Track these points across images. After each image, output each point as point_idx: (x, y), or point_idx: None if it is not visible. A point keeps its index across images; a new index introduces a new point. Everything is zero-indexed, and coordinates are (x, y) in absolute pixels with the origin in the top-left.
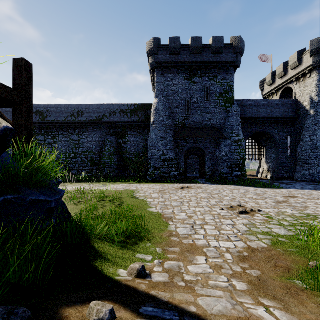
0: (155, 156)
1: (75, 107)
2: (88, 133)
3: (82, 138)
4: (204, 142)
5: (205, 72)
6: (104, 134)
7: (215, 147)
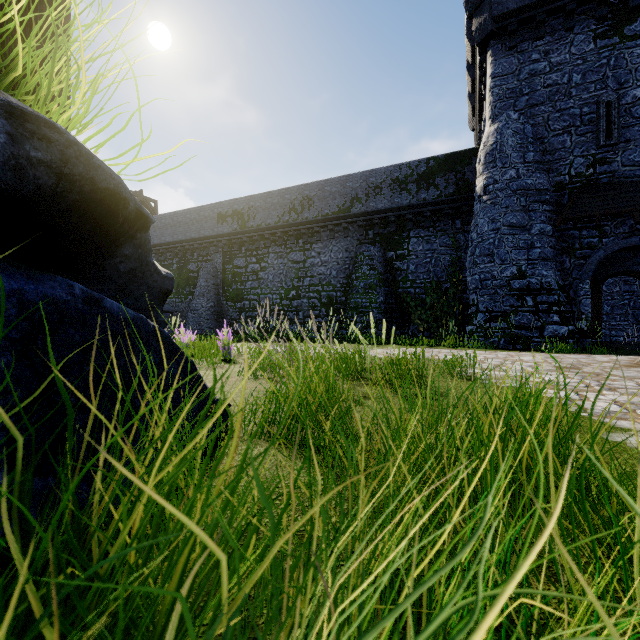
0: (491, 281)
1: (297, 191)
2: (321, 244)
3: (309, 255)
4: None
5: None
6: (355, 242)
7: None
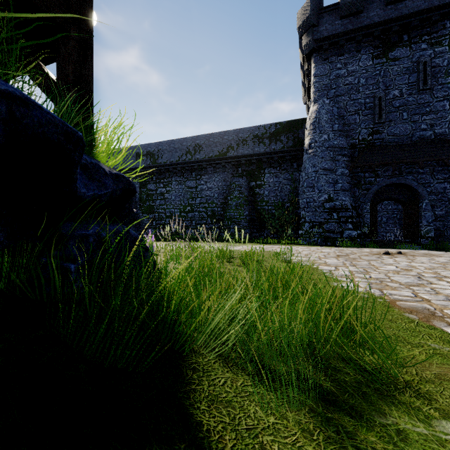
0: (313, 203)
1: (191, 140)
2: (207, 176)
3: (200, 183)
4: (418, 173)
5: (420, 32)
6: (230, 175)
7: (445, 180)
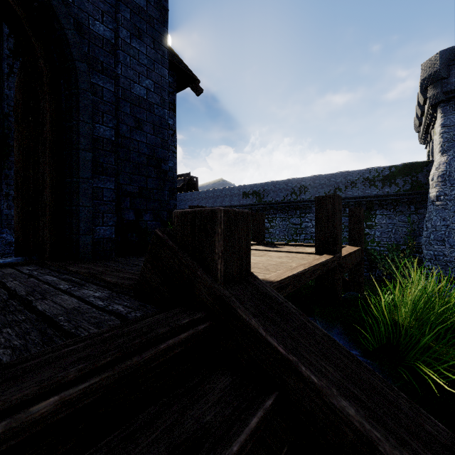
0: (442, 257)
1: (296, 182)
2: (312, 214)
3: (304, 221)
4: None
5: None
6: None
7: None
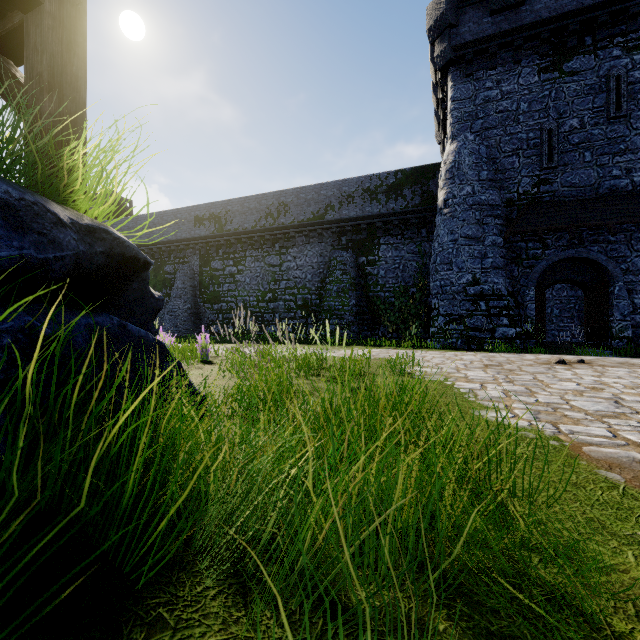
0: (450, 287)
1: (274, 197)
2: (297, 248)
3: (286, 259)
4: (607, 242)
5: (611, 32)
6: (329, 247)
7: None
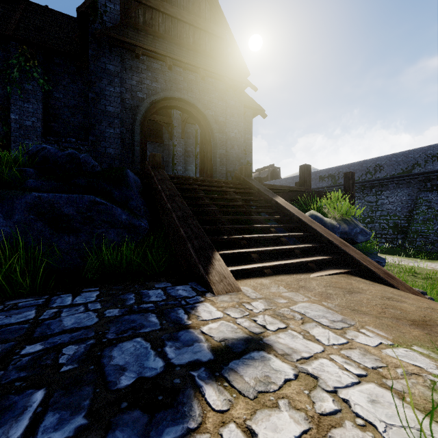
0: None
1: (371, 162)
2: (388, 191)
3: (380, 198)
4: None
5: None
6: (415, 190)
7: None
